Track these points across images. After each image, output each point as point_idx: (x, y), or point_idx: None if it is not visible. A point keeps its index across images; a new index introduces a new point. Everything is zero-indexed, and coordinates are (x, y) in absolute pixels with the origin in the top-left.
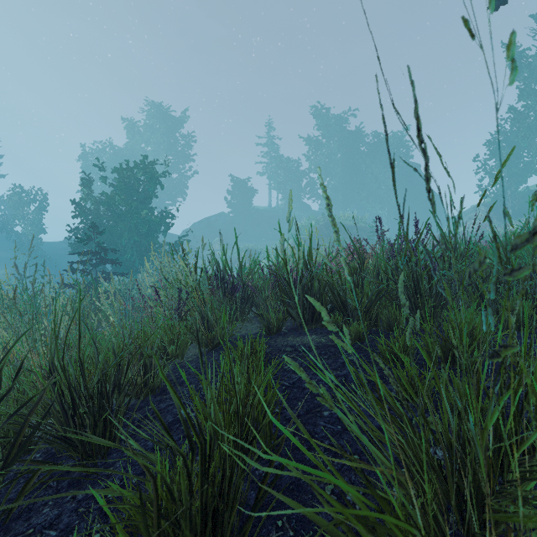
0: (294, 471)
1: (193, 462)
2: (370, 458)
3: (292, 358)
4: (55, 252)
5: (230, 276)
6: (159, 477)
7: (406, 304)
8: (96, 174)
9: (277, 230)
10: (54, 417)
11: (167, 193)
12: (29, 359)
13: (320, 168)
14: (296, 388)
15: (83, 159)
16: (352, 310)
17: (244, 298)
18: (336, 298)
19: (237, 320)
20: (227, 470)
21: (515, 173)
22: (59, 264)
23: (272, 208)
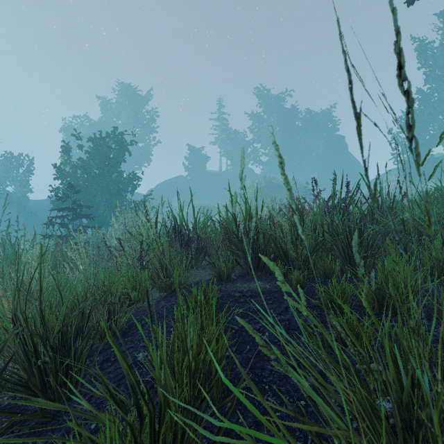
0: (248, 439)
1: (141, 431)
2: (316, 404)
3: (240, 303)
4: (40, 208)
5: (186, 230)
6: (108, 442)
7: (361, 263)
8: (75, 143)
9: (227, 189)
10: (19, 364)
11: (135, 159)
12: (1, 306)
13: (262, 139)
14: (245, 332)
15: (64, 130)
16: (293, 260)
17: (198, 248)
18: (279, 249)
19: (192, 268)
20: (179, 431)
21: (422, 143)
22: (44, 218)
23: (222, 172)
